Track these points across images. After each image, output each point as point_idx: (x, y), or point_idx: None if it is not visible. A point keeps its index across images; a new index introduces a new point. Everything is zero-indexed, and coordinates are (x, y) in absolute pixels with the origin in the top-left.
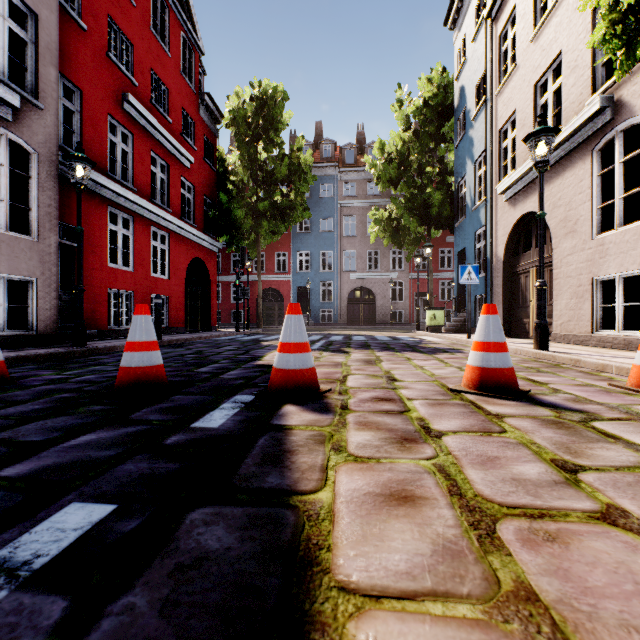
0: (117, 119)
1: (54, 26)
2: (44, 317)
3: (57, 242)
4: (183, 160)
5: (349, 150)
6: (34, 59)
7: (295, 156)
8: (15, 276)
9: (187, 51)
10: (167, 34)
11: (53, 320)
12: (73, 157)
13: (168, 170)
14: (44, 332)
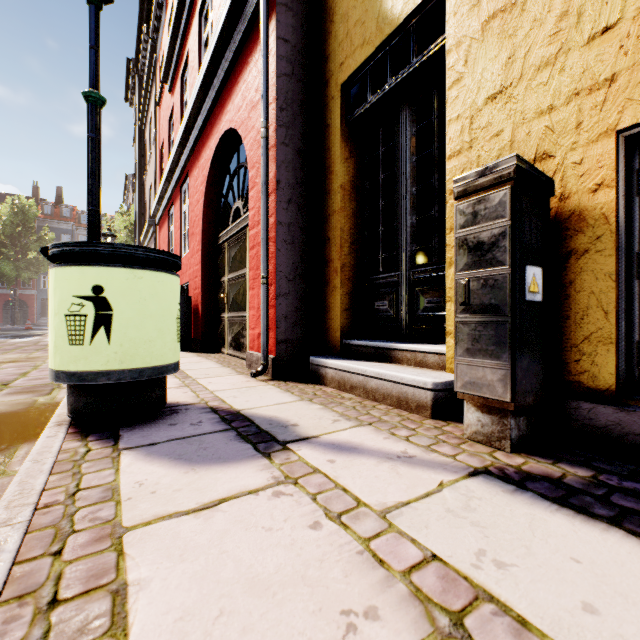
0: None
1: None
2: None
3: None
4: None
5: (84, 215)
6: None
7: (44, 238)
8: None
9: None
10: None
11: None
12: None
13: None
14: None
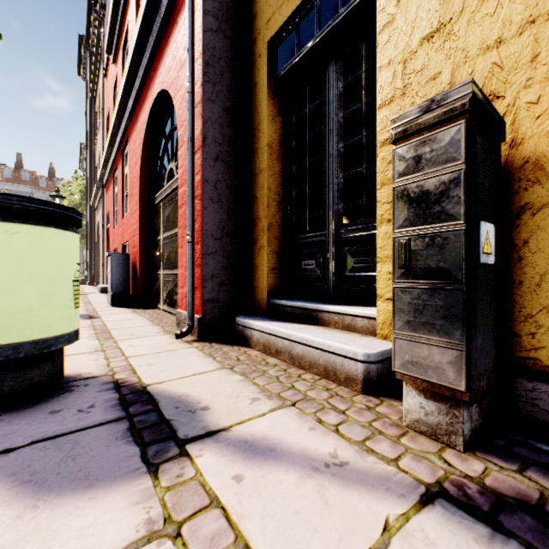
0: None
1: None
2: None
3: None
4: None
5: (43, 179)
6: None
7: None
8: None
9: None
10: None
11: None
12: None
13: None
14: None
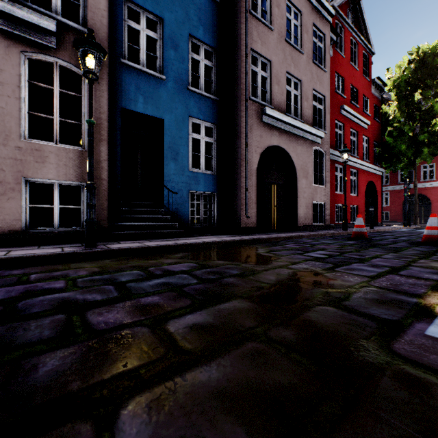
0: (338, 120)
1: (328, 97)
2: (326, 218)
3: (329, 186)
4: (363, 125)
5: None
6: (323, 115)
7: None
8: (320, 202)
9: (365, 59)
10: (356, 59)
11: (328, 219)
12: (344, 151)
13: (356, 135)
14: (326, 224)
